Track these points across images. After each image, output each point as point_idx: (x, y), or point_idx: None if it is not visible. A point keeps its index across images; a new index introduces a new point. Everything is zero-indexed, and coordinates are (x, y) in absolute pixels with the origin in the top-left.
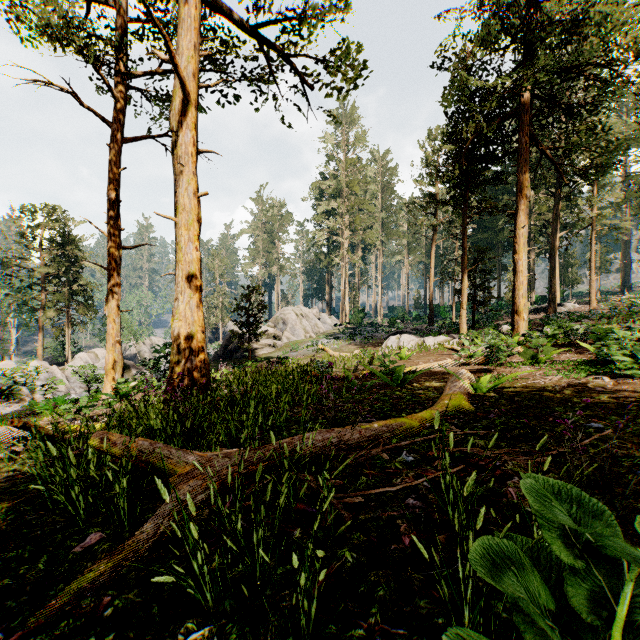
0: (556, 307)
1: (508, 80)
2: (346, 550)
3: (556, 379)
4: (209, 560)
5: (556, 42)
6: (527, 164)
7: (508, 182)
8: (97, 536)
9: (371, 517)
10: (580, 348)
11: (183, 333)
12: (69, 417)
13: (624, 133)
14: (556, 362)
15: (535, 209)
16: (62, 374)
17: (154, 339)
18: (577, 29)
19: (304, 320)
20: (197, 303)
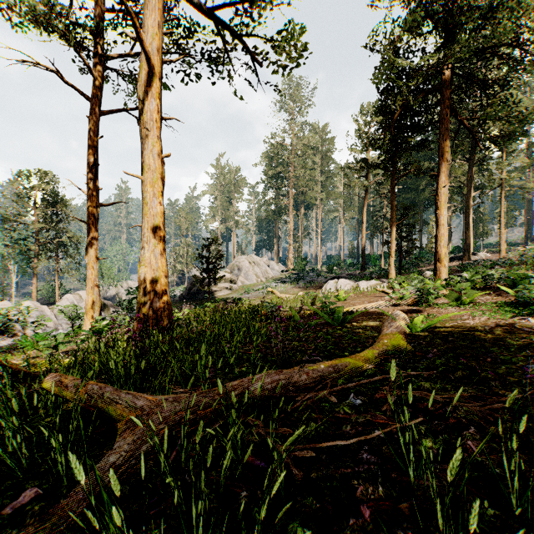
0: (470, 256)
1: (432, 58)
2: (298, 523)
3: (483, 319)
4: (145, 529)
5: (474, 25)
6: (448, 132)
7: (431, 148)
8: (32, 492)
9: (323, 475)
10: (497, 291)
11: (148, 278)
12: (47, 352)
13: (529, 107)
14: (479, 304)
15: (452, 173)
16: (51, 312)
17: (130, 283)
18: (492, 14)
19: (256, 267)
20: (161, 251)
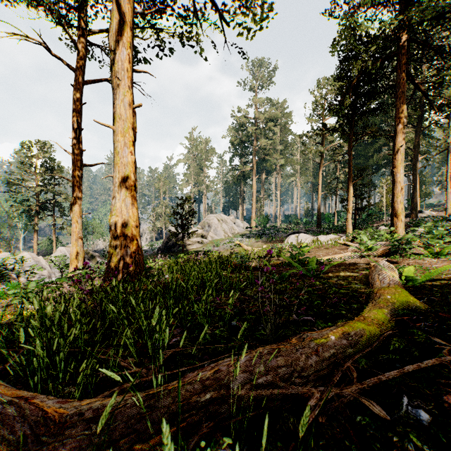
0: (417, 213)
1: (393, 22)
2: None
3: None
4: None
5: None
6: (404, 95)
7: (387, 112)
8: None
9: None
10: None
11: (119, 227)
12: (15, 301)
13: None
14: None
15: None
16: (46, 262)
17: None
18: None
19: (224, 224)
20: (132, 201)
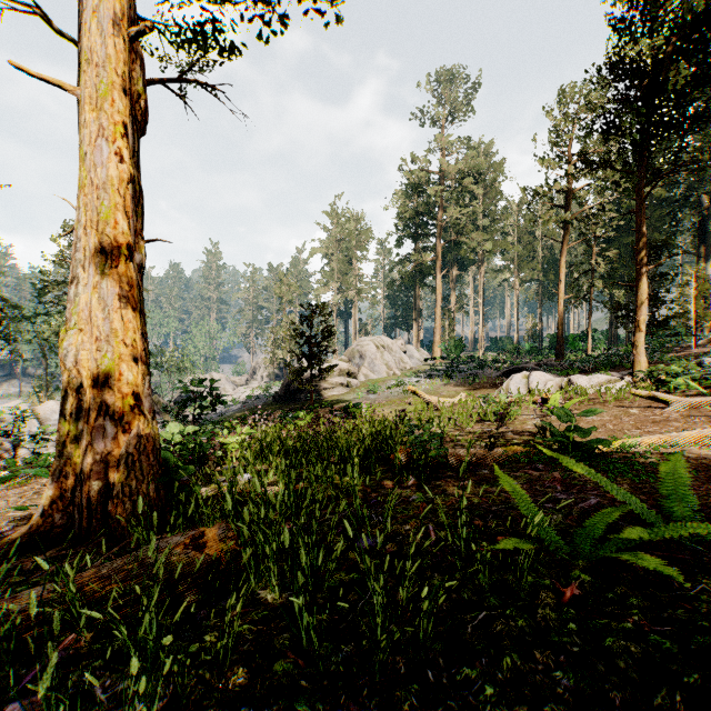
0: None
1: None
2: None
3: None
4: None
5: None
6: None
7: None
8: None
9: None
10: None
11: (85, 361)
12: None
13: None
14: None
15: (710, 197)
16: None
17: (215, 375)
18: None
19: (386, 353)
20: (121, 288)
